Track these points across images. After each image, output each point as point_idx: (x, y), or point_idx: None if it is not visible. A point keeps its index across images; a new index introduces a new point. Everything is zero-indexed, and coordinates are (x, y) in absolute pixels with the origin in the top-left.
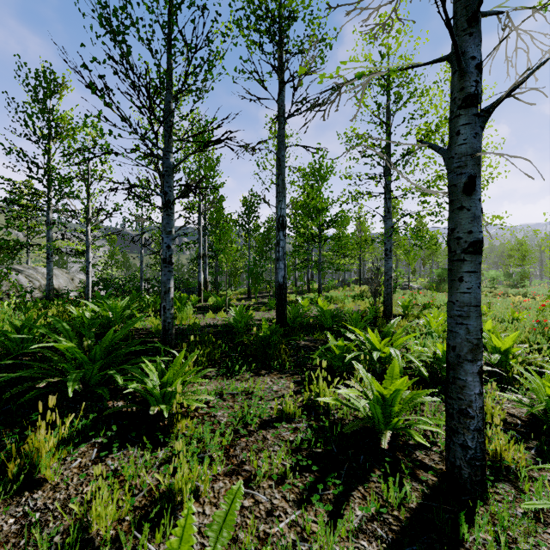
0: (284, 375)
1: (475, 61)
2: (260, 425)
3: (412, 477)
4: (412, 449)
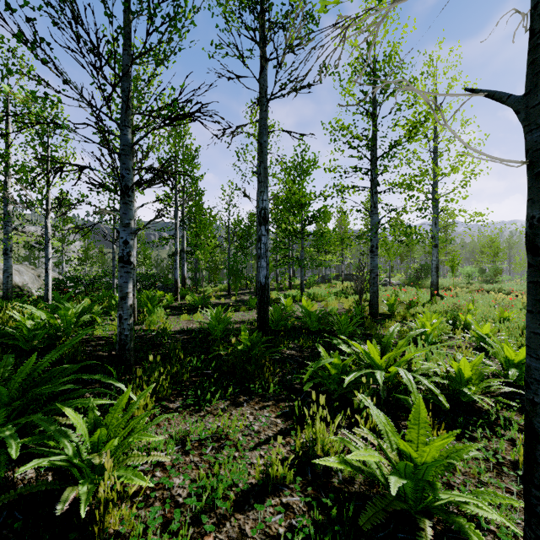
0: (267, 404)
1: None
2: (236, 503)
3: None
4: None
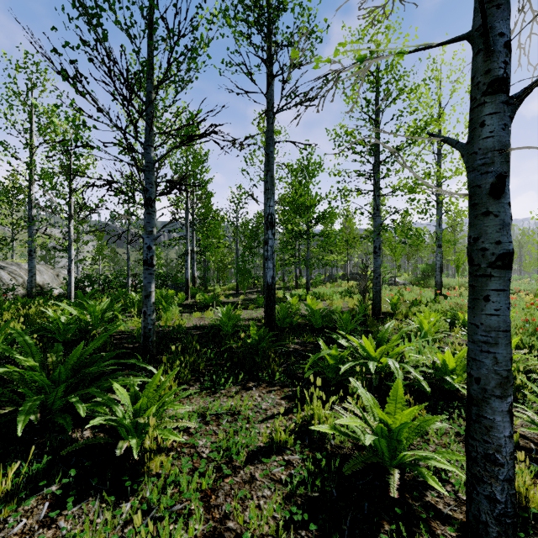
0: (273, 389)
1: (504, 38)
2: (248, 459)
3: (428, 532)
4: (423, 488)
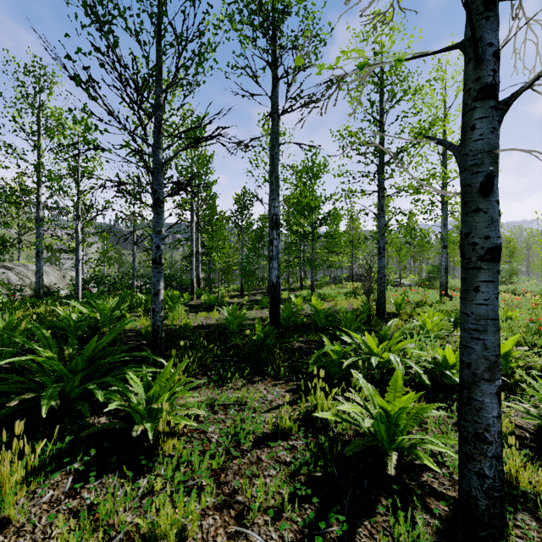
0: (278, 382)
1: (493, 48)
2: (254, 443)
3: (423, 507)
4: (419, 470)
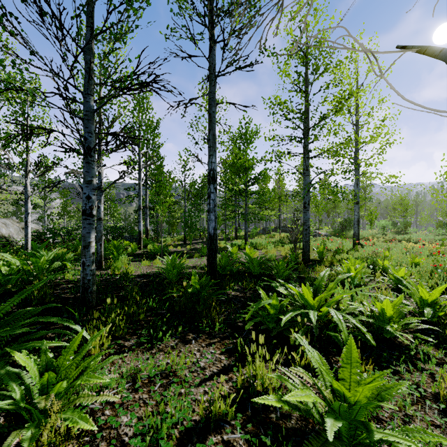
0: (213, 341)
1: None
2: (179, 442)
3: None
4: None
